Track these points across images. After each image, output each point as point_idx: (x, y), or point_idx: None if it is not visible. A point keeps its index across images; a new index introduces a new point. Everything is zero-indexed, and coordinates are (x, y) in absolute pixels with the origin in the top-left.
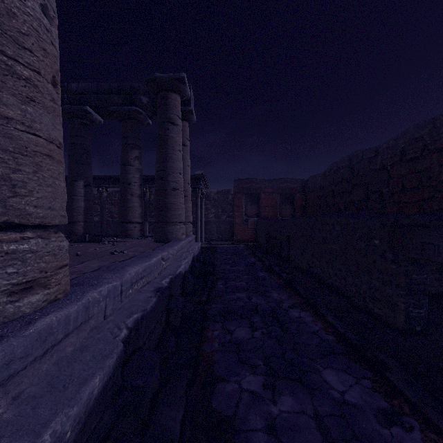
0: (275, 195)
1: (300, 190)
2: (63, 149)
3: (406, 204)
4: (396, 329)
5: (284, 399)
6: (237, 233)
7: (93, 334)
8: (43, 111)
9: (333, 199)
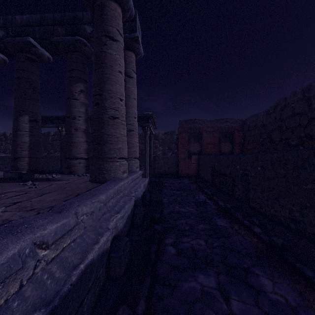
0: (216, 134)
1: (239, 129)
2: None
3: None
4: None
5: None
6: (182, 167)
7: None
8: None
9: (280, 134)
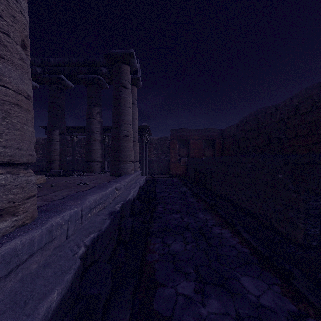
0: (201, 141)
1: (219, 137)
2: (31, 101)
3: (299, 147)
4: (296, 244)
5: (211, 302)
6: (173, 169)
7: (56, 252)
8: (12, 67)
9: (243, 143)
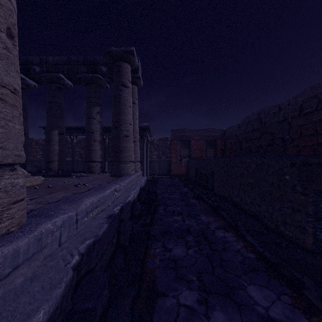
0: (202, 141)
1: (221, 138)
2: (19, 96)
3: (304, 147)
4: (305, 249)
5: (216, 314)
6: (174, 169)
7: (47, 262)
8: None
9: (246, 144)
